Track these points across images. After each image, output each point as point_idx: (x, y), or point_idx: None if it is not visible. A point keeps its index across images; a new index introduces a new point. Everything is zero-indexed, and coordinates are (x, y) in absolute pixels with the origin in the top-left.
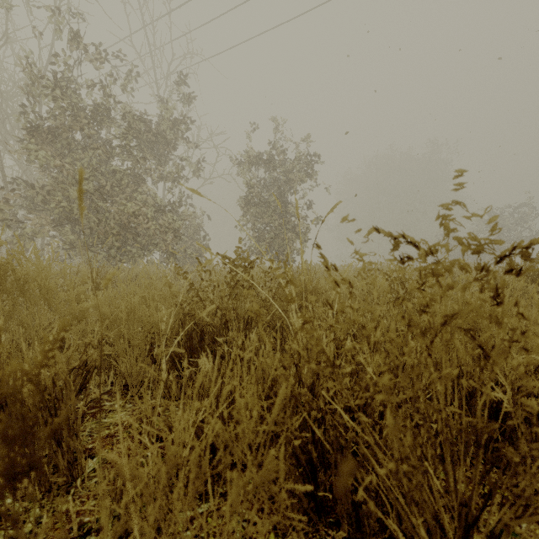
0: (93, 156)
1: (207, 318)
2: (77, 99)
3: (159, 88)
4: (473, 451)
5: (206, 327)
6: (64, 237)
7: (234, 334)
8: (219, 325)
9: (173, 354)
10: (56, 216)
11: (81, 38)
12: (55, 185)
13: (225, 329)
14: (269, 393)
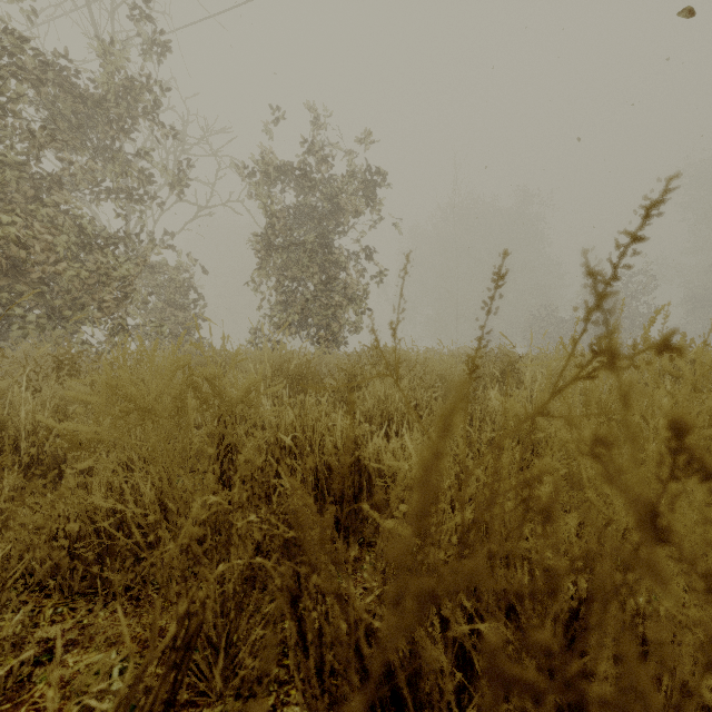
0: None
1: None
2: None
3: None
4: None
5: None
6: None
7: None
8: None
9: None
10: None
11: None
12: None
13: None
14: None
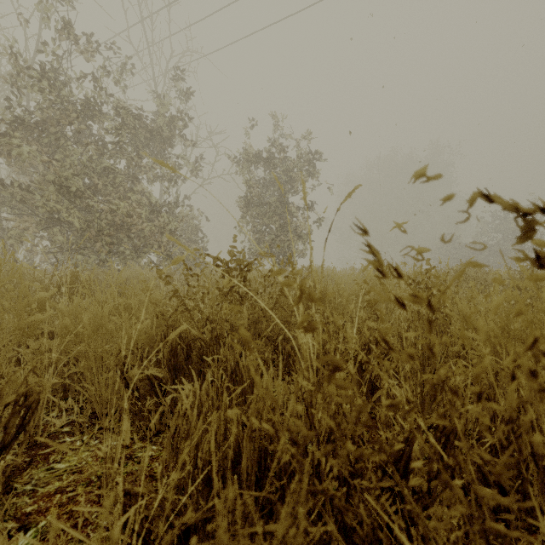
0: (84, 153)
1: (195, 331)
2: (67, 93)
3: (156, 85)
4: (543, 518)
5: (194, 341)
6: (53, 239)
7: (226, 351)
8: (209, 339)
9: (152, 376)
10: (44, 216)
11: (69, 26)
12: (43, 183)
13: (216, 344)
14: (268, 449)
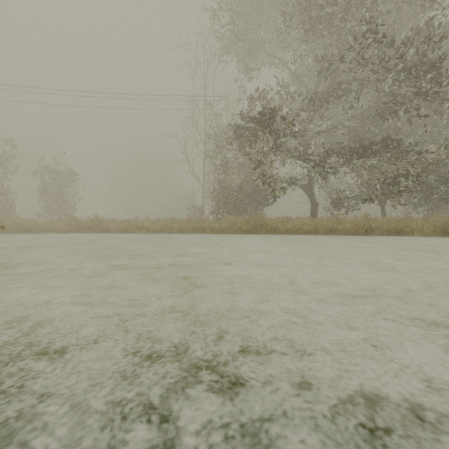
0: None
1: None
2: None
3: None
4: None
5: None
6: None
7: None
8: None
9: None
10: None
11: None
12: None
13: None
14: None
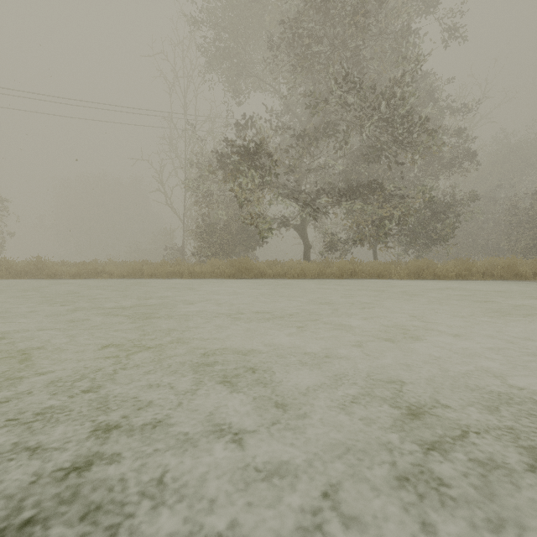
0: None
1: None
2: None
3: None
4: None
5: None
6: None
7: None
8: None
9: None
10: None
11: None
12: None
13: None
14: None
